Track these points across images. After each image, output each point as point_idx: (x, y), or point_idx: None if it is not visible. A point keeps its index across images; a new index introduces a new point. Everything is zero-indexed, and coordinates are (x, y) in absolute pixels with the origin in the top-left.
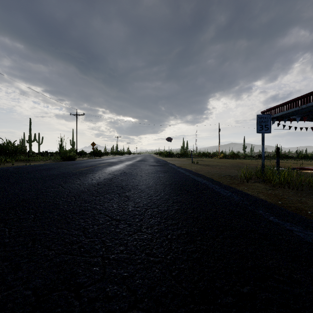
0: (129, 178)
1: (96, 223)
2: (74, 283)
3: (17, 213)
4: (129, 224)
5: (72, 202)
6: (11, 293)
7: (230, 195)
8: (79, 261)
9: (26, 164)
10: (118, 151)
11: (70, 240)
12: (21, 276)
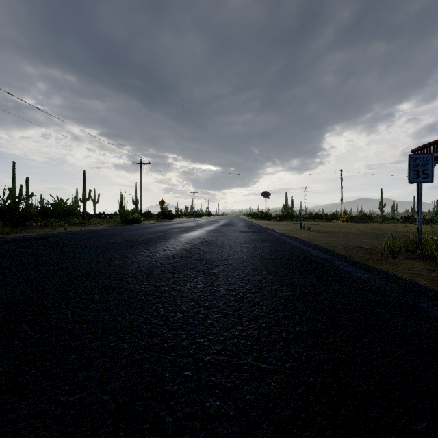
0: (214, 249)
1: (179, 310)
2: (161, 390)
3: (78, 292)
4: (224, 314)
5: (144, 279)
6: (85, 396)
7: (369, 277)
8: (164, 361)
9: (80, 229)
10: (194, 211)
11: (148, 331)
12: (95, 375)
